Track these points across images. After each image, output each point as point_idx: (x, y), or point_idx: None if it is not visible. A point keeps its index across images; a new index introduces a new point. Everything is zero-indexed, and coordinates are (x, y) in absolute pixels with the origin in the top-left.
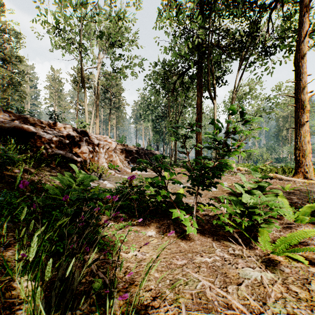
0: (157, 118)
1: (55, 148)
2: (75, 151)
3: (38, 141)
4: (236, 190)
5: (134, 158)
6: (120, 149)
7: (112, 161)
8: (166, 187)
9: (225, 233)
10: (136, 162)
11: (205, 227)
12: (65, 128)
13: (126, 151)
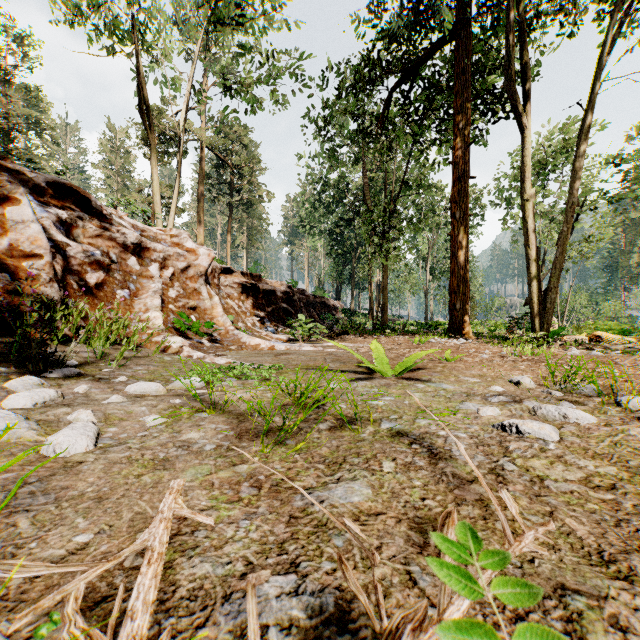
0: (338, 225)
1: None
2: None
3: None
4: None
5: (280, 312)
6: (239, 286)
7: (199, 309)
8: None
9: None
10: (283, 322)
11: None
12: None
13: (257, 293)
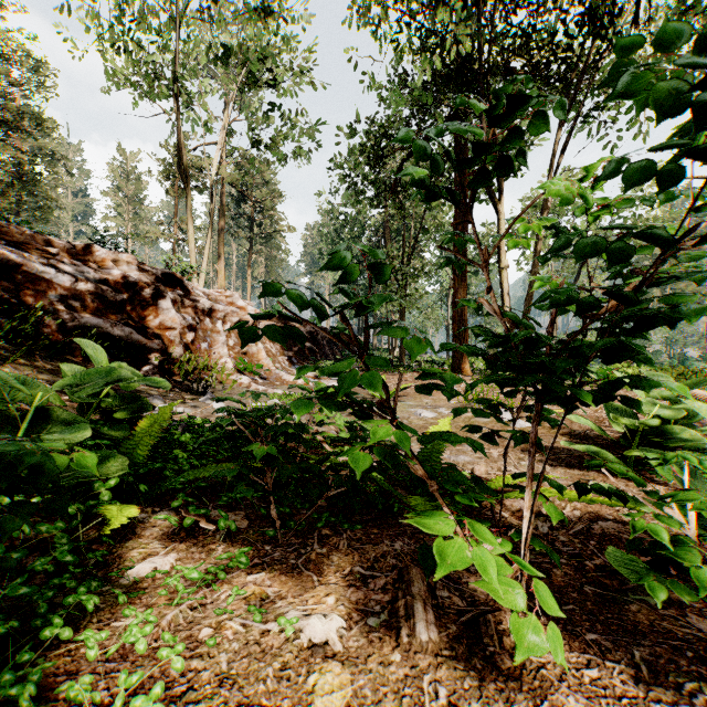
0: (360, 260)
1: (82, 312)
2: (144, 323)
3: (25, 286)
4: (613, 425)
5: (305, 351)
6: None
7: (248, 353)
8: (395, 409)
9: (657, 613)
10: (308, 360)
11: (554, 578)
12: (118, 262)
13: None
